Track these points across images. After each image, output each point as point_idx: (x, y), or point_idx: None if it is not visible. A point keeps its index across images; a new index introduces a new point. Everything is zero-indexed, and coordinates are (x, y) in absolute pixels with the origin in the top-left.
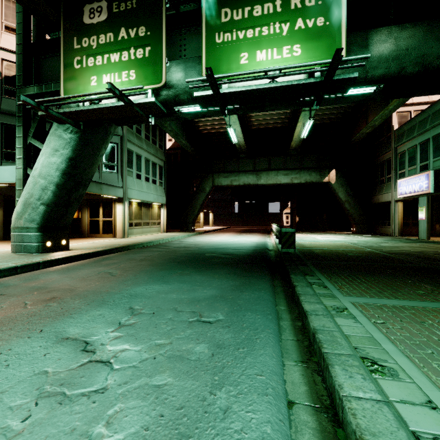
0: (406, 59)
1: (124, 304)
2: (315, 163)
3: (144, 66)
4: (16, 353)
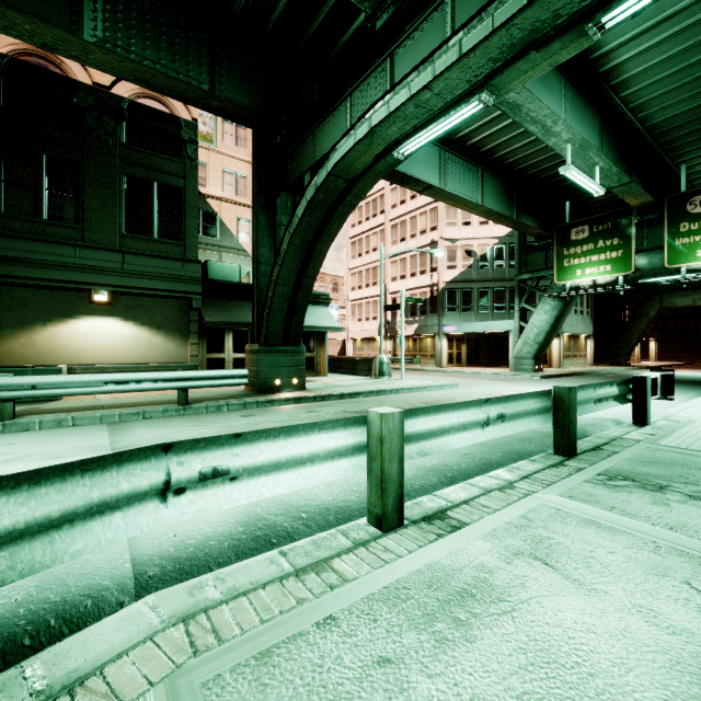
0: None
1: None
2: None
3: (617, 262)
4: None
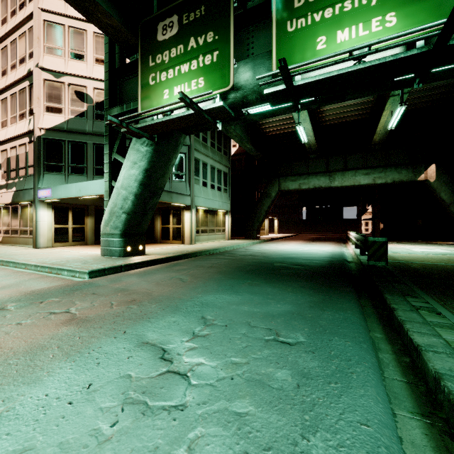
0: None
1: (196, 312)
2: (406, 158)
3: (212, 71)
4: (105, 351)
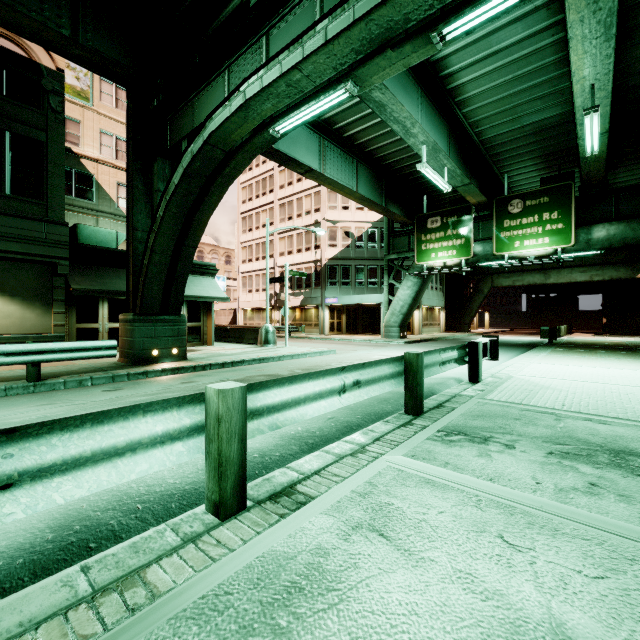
0: (614, 240)
1: None
2: (625, 256)
3: (461, 248)
4: None
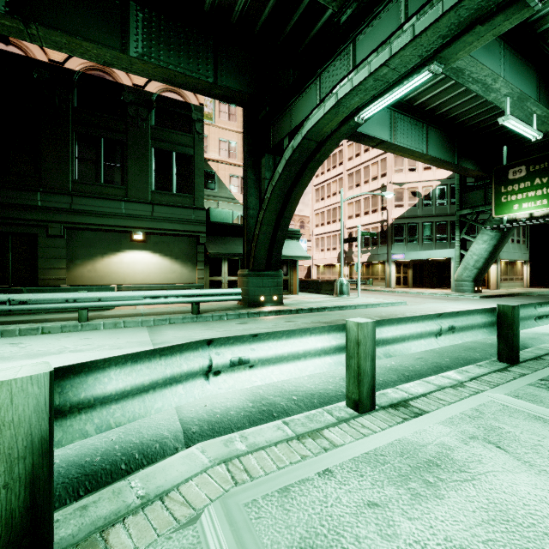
0: None
1: None
2: None
3: None
4: None
